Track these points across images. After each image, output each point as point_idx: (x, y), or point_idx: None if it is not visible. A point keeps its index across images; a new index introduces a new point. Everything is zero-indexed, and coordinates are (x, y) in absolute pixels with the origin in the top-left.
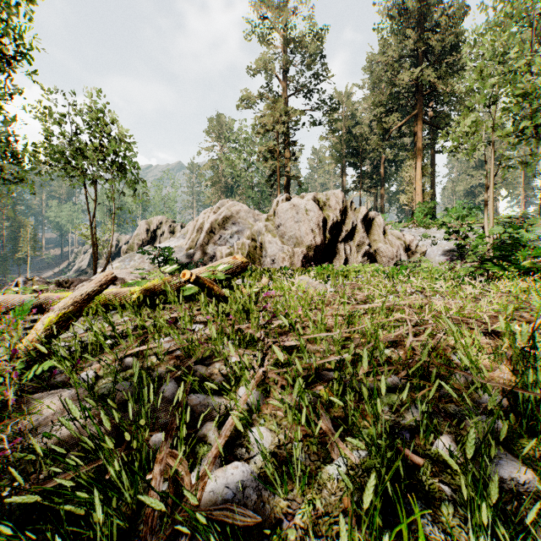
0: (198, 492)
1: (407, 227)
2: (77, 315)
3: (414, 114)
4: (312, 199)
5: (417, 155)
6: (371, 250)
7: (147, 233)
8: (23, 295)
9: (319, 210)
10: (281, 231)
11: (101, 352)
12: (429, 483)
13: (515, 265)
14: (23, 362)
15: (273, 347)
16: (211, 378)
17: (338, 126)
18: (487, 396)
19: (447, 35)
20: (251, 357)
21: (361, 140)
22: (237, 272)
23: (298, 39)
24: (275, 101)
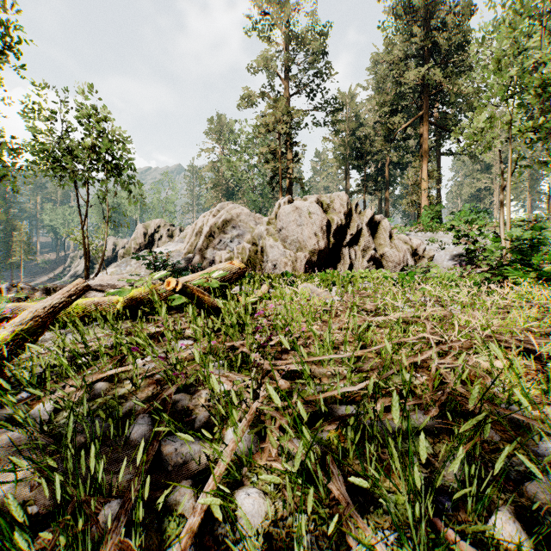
0: None
1: (413, 231)
2: (40, 332)
3: (420, 115)
4: (315, 202)
5: (423, 157)
6: (377, 255)
7: (144, 237)
8: None
9: (323, 212)
10: (283, 234)
11: (67, 376)
12: None
13: (537, 272)
14: None
15: (268, 385)
16: (195, 411)
17: (342, 127)
18: (545, 444)
19: (454, 34)
20: (243, 388)
21: (365, 142)
22: (234, 279)
23: (301, 36)
24: (277, 101)
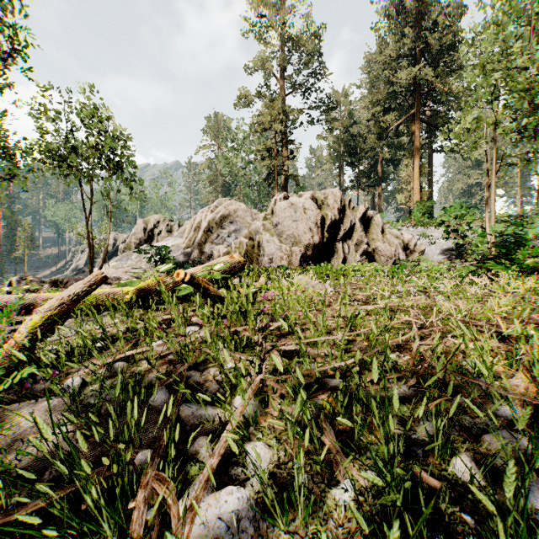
0: (186, 524)
1: (404, 226)
2: (64, 317)
3: (412, 113)
4: (310, 198)
5: (414, 154)
6: (369, 249)
7: (144, 232)
8: (12, 295)
9: (318, 208)
10: (279, 230)
11: (89, 357)
12: (449, 512)
13: (518, 265)
14: (6, 367)
15: (272, 355)
16: (205, 385)
17: (336, 125)
18: (504, 407)
19: (445, 35)
20: (248, 364)
21: (358, 139)
22: (235, 271)
23: (296, 37)
24: (272, 100)
